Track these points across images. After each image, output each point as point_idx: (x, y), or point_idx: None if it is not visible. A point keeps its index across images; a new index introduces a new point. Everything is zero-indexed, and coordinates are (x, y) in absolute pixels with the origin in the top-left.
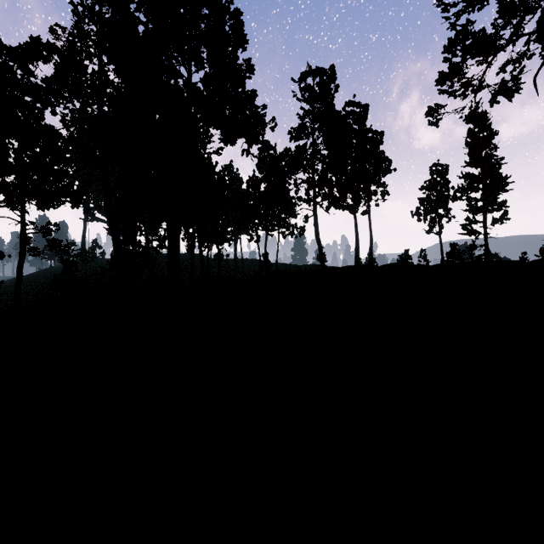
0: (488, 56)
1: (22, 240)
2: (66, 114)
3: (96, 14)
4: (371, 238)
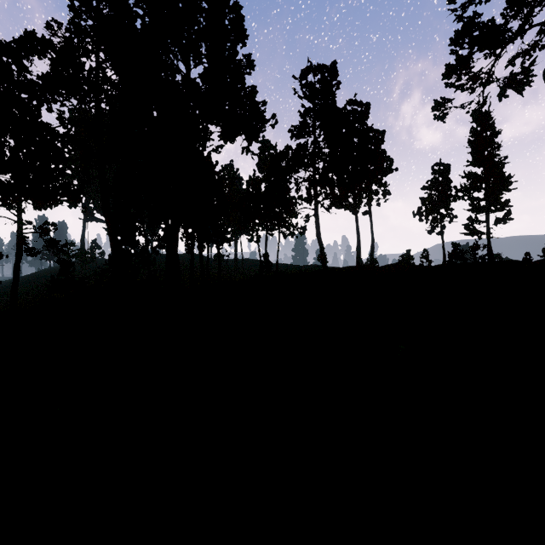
0: (497, 48)
1: (19, 240)
2: (63, 111)
3: (93, 9)
4: (372, 238)
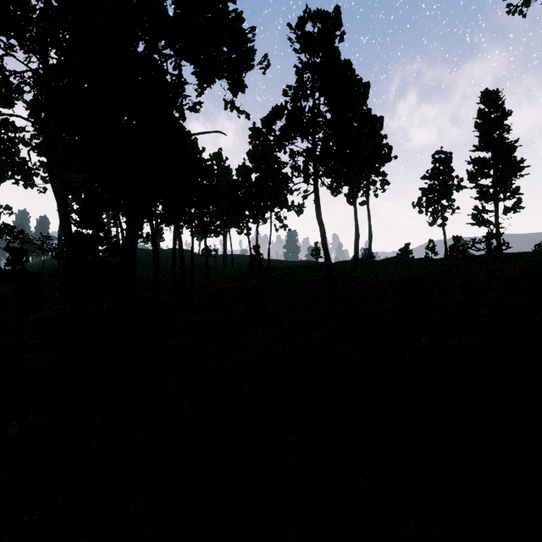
0: None
1: None
2: (1, 58)
3: None
4: (370, 230)
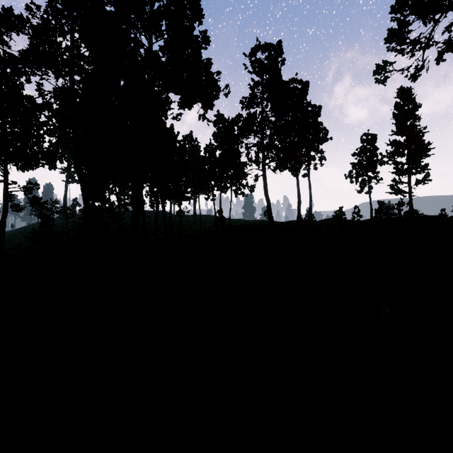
0: (437, 13)
1: (5, 197)
2: (41, 83)
3: None
4: (310, 197)
